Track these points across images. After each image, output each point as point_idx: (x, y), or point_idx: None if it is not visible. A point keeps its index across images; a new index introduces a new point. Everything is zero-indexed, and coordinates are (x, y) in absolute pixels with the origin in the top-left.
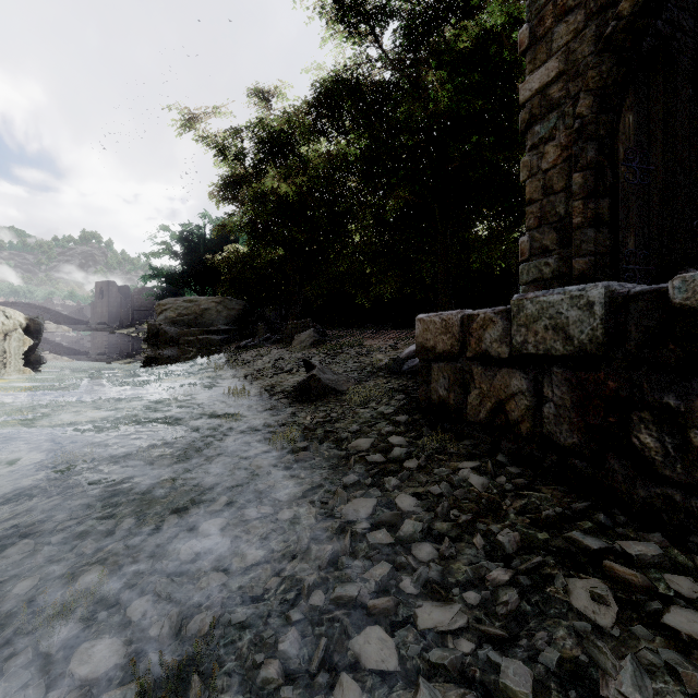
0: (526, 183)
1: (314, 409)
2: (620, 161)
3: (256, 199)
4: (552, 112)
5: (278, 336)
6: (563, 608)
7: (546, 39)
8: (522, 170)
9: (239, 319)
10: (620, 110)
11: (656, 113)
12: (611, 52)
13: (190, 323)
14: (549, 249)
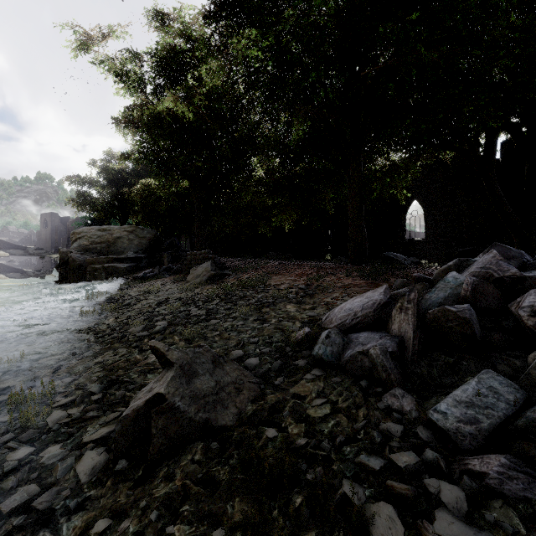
0: None
1: None
2: None
3: (152, 121)
4: None
5: (179, 266)
6: None
7: None
8: None
9: (150, 246)
10: None
11: None
12: None
13: (102, 250)
14: None
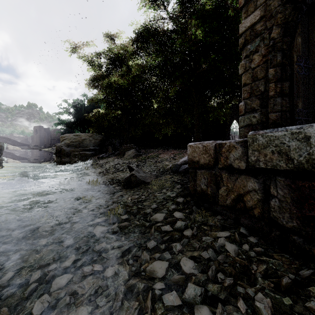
0: (242, 75)
1: (133, 193)
2: (294, 62)
3: (107, 86)
4: (257, 38)
5: (118, 152)
6: None
7: (254, 0)
8: (241, 68)
9: (100, 144)
10: (294, 35)
11: (312, 38)
12: (291, 4)
13: (76, 146)
14: (255, 109)
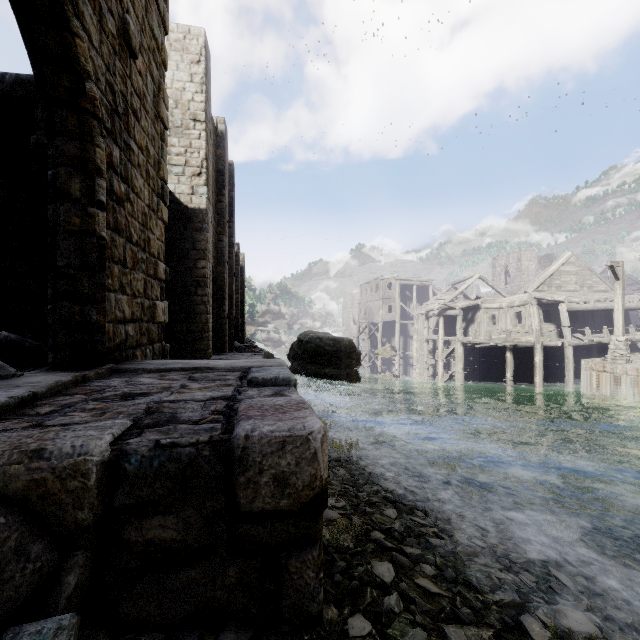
0: None
1: None
2: None
3: None
4: None
5: None
6: (349, 474)
7: None
8: None
9: None
10: None
11: None
12: None
13: None
14: None
